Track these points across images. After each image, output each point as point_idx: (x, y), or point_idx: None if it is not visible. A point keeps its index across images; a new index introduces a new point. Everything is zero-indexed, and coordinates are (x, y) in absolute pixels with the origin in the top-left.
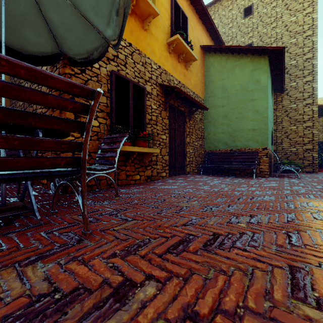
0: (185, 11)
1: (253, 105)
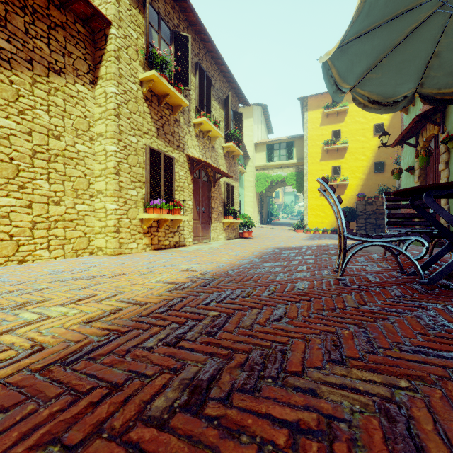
0: None
1: None
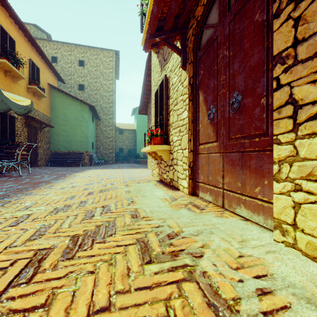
0: (38, 64)
1: (81, 128)
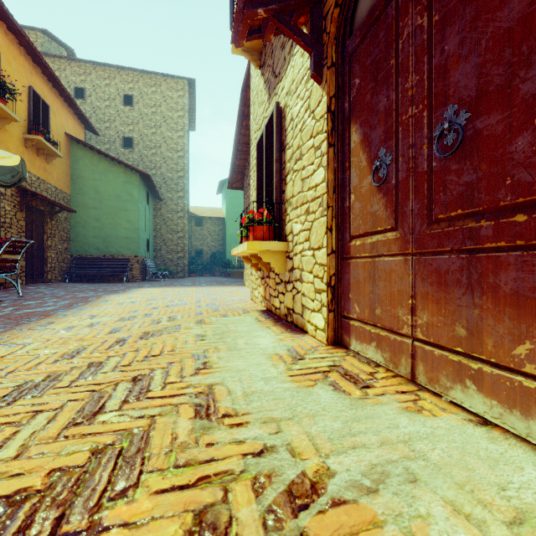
0: (46, 97)
1: (127, 214)
